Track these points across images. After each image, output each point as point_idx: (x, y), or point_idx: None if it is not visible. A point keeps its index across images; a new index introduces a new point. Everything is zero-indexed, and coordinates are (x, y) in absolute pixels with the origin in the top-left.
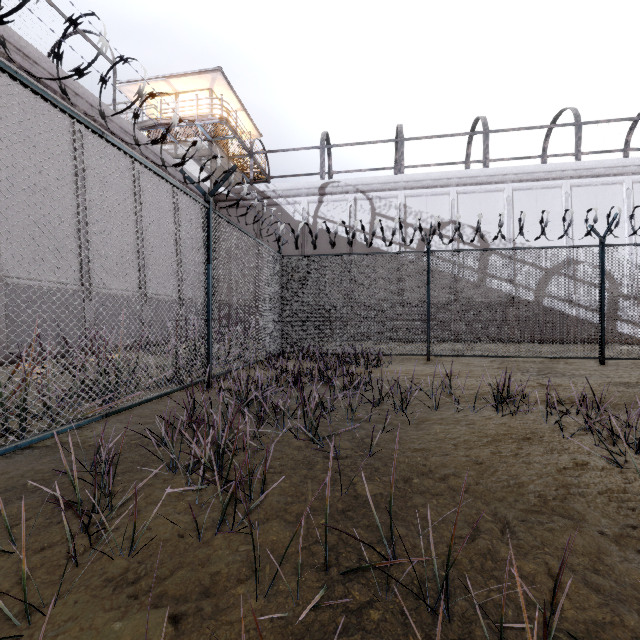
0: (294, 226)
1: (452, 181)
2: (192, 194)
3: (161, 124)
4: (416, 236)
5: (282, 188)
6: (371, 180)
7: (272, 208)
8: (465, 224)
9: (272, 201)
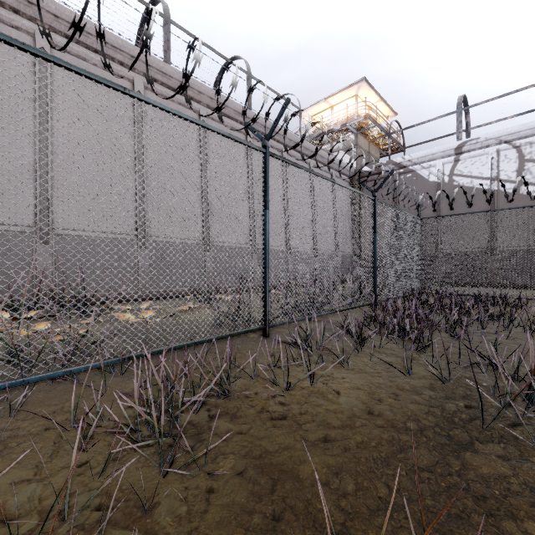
0: (429, 187)
1: None
2: (366, 195)
3: (322, 133)
4: None
5: (417, 156)
6: (518, 128)
7: (407, 175)
8: None
9: (407, 169)
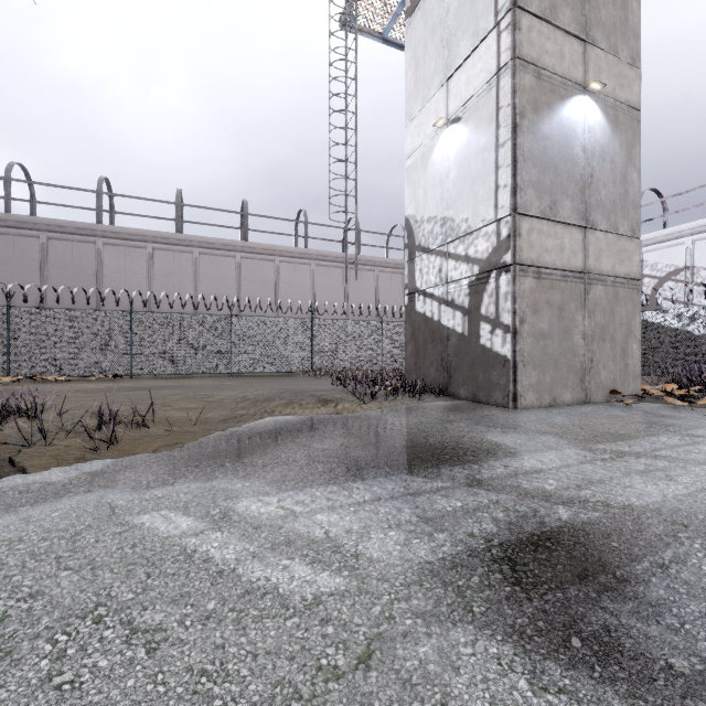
0: None
1: (684, 233)
2: None
3: None
4: (651, 284)
5: None
6: None
7: None
8: (700, 268)
9: None
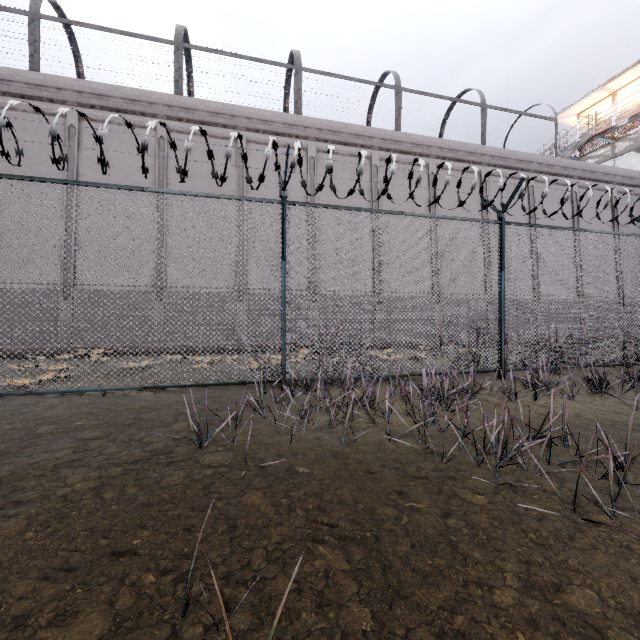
0: None
1: None
2: (639, 235)
3: (595, 135)
4: None
5: None
6: None
7: None
8: None
9: None
